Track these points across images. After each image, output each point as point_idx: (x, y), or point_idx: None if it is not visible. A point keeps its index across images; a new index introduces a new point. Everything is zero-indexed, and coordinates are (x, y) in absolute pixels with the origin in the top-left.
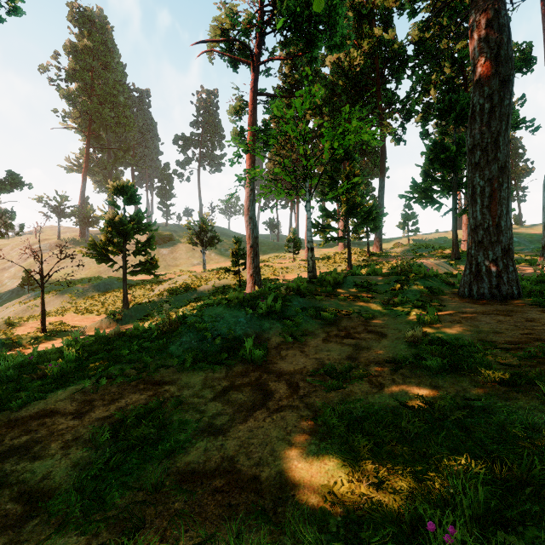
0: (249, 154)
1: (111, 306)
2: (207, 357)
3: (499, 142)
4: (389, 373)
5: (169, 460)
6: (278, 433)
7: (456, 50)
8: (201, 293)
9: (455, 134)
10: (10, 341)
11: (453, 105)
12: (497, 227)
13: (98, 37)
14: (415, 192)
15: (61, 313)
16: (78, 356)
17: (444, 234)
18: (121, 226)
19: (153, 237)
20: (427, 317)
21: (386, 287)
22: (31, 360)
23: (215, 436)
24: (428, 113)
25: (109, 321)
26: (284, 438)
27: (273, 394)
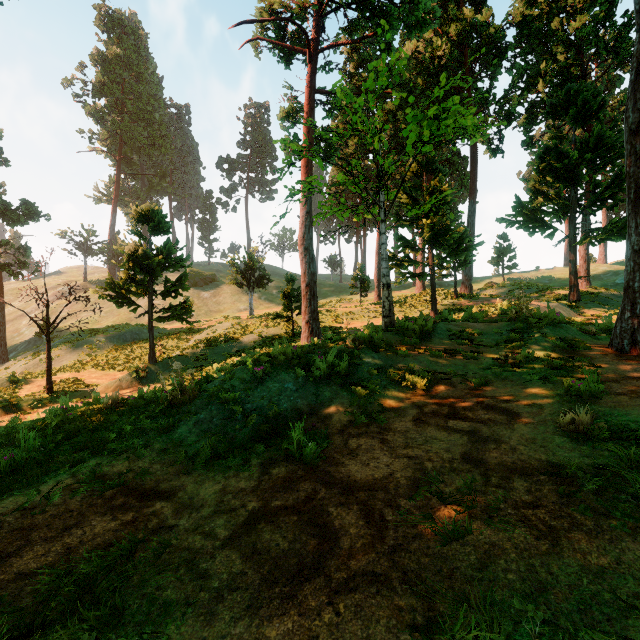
0: (304, 167)
1: (137, 360)
2: (233, 446)
3: None
4: (557, 500)
5: None
6: None
7: (573, 30)
8: (245, 344)
9: (573, 137)
10: (7, 404)
11: (572, 98)
12: None
13: (129, 44)
14: (520, 215)
15: (78, 368)
16: (46, 439)
17: (548, 272)
18: (145, 260)
19: (186, 274)
20: (584, 386)
21: (495, 337)
22: None
23: None
24: (535, 114)
25: (131, 379)
26: None
27: (338, 538)
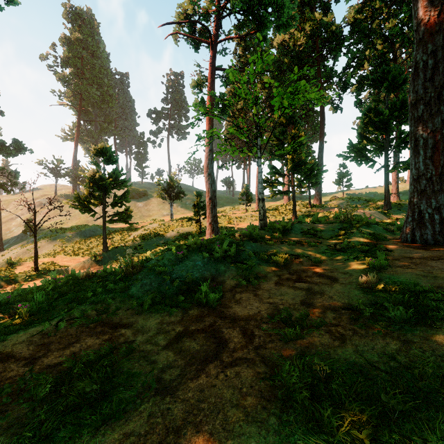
0: (208, 120)
1: (94, 249)
2: (165, 299)
3: (442, 96)
4: (348, 322)
5: (108, 427)
6: (231, 396)
7: (387, 29)
8: (168, 238)
9: (387, 100)
10: (8, 279)
11: (385, 75)
12: (440, 177)
13: (87, 31)
14: (352, 152)
15: (53, 255)
16: (48, 296)
17: (373, 189)
18: (101, 182)
19: (128, 191)
20: (377, 262)
21: (330, 233)
22: (9, 299)
23: (163, 396)
24: (362, 84)
25: (91, 262)
26: (239, 403)
27: (227, 343)
